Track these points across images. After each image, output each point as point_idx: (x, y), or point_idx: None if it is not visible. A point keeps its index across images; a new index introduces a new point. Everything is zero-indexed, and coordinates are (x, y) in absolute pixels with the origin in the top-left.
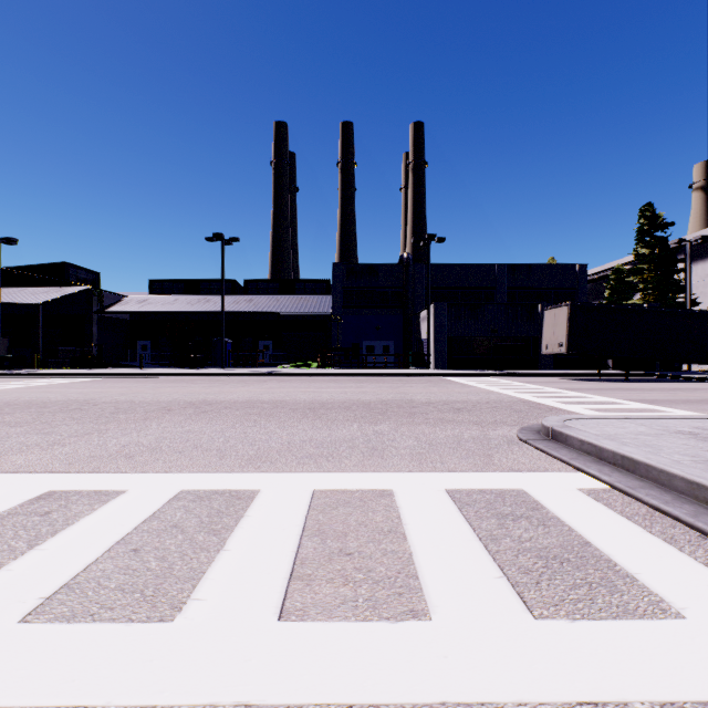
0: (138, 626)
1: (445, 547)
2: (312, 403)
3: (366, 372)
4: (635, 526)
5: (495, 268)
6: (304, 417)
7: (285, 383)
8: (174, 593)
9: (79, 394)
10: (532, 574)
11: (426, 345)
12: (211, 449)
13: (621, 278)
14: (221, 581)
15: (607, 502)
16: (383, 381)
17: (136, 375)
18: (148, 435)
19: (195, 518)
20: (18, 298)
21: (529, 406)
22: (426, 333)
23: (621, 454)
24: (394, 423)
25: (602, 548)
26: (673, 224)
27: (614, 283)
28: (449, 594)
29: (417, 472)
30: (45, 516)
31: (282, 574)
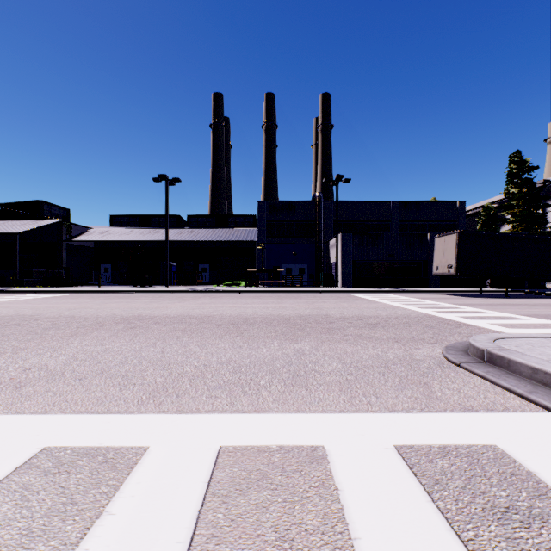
0: None
1: None
2: (236, 318)
3: (285, 289)
4: None
5: (390, 205)
6: (227, 333)
7: (217, 299)
8: None
9: (30, 309)
10: None
11: (334, 267)
12: (117, 375)
13: (490, 214)
14: None
15: None
16: (300, 297)
17: (93, 292)
18: (61, 355)
19: (23, 519)
20: None
21: (437, 321)
22: (334, 257)
23: None
24: (314, 340)
25: None
26: (537, 167)
27: (484, 218)
28: None
29: (351, 413)
30: None
31: None
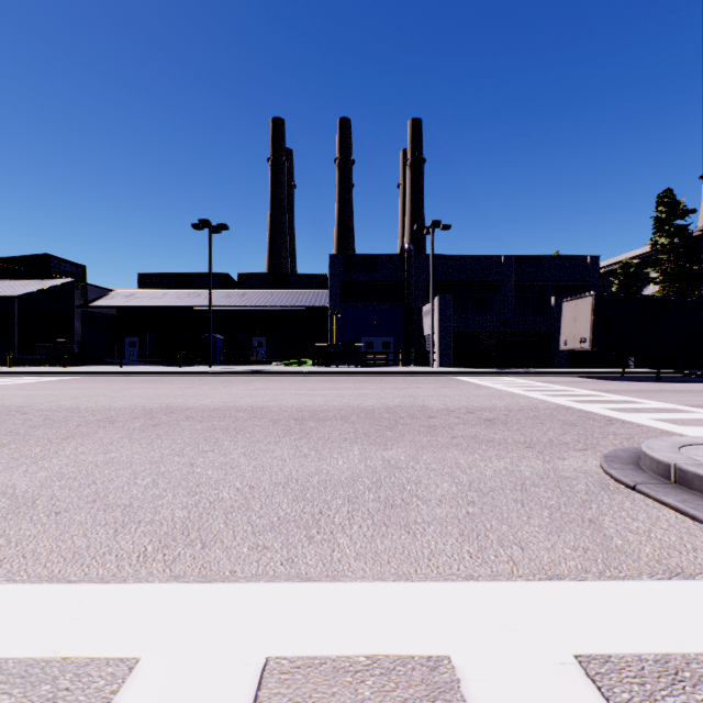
0: None
1: None
2: (300, 410)
3: (366, 370)
4: None
5: (501, 259)
6: (286, 434)
7: (275, 383)
8: None
9: (22, 397)
10: None
11: (429, 341)
12: (116, 505)
13: (629, 272)
14: None
15: None
16: (385, 380)
17: (112, 374)
18: (42, 470)
19: None
20: None
21: (577, 416)
22: (429, 328)
23: None
24: (410, 444)
25: None
26: (694, 211)
27: (622, 278)
28: None
29: (486, 582)
30: None
31: None
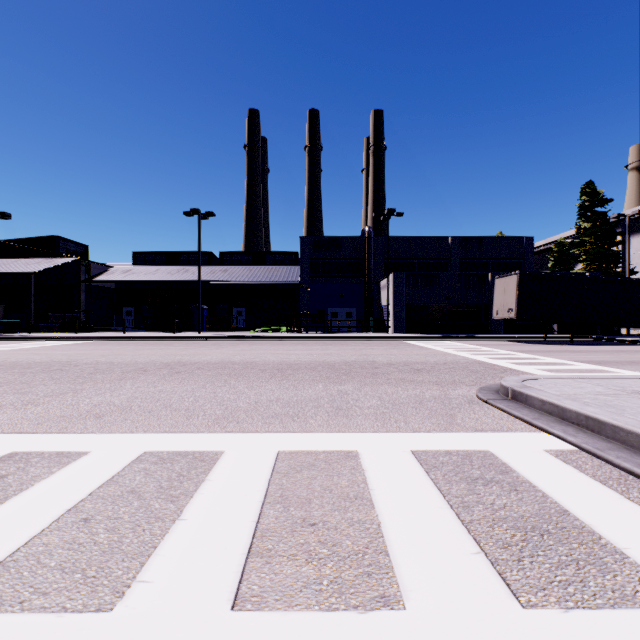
0: (71, 618)
1: (415, 515)
2: (280, 364)
3: (331, 335)
4: (611, 491)
5: (448, 241)
6: (272, 377)
7: (256, 345)
8: (118, 573)
9: (63, 356)
10: (512, 549)
11: (386, 311)
12: (180, 409)
13: (563, 250)
14: (173, 558)
15: (577, 465)
16: (346, 343)
17: (119, 338)
18: (121, 395)
19: (154, 482)
20: (12, 268)
21: (484, 367)
22: (386, 300)
23: (585, 414)
24: (357, 383)
25: (581, 517)
26: (612, 200)
27: (557, 255)
28: (423, 575)
29: (382, 433)
30: (0, 480)
31: (240, 549)
